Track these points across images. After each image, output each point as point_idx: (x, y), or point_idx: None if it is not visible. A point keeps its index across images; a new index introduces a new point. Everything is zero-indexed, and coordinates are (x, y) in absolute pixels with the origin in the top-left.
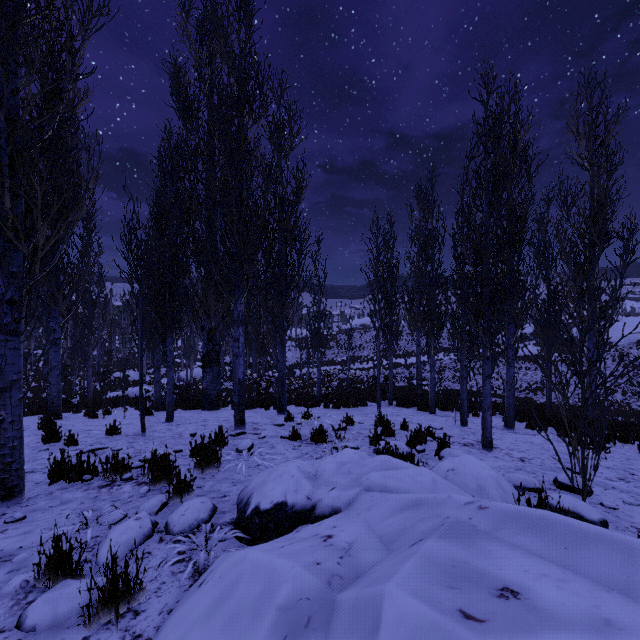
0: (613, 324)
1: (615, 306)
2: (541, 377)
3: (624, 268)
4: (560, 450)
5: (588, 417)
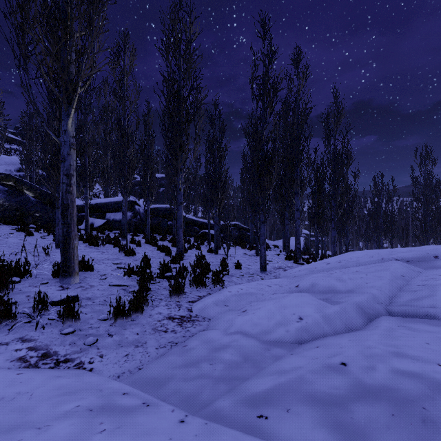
0: None
1: None
2: None
3: None
4: None
5: None
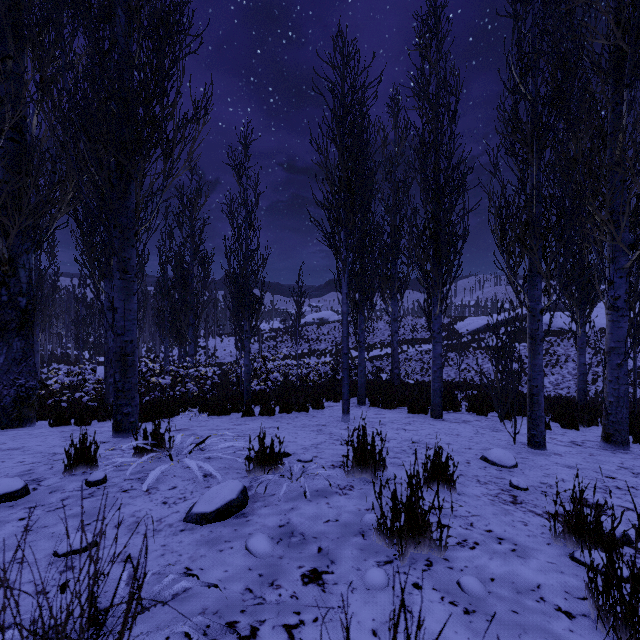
0: None
1: None
2: (515, 367)
3: None
4: None
5: None
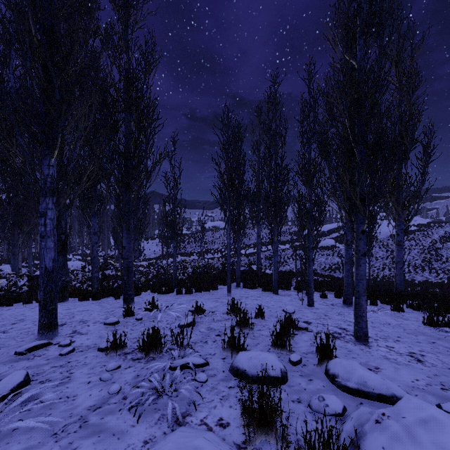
0: (415, 213)
1: (421, 197)
2: (337, 260)
3: (427, 166)
4: (425, 333)
5: (397, 290)
